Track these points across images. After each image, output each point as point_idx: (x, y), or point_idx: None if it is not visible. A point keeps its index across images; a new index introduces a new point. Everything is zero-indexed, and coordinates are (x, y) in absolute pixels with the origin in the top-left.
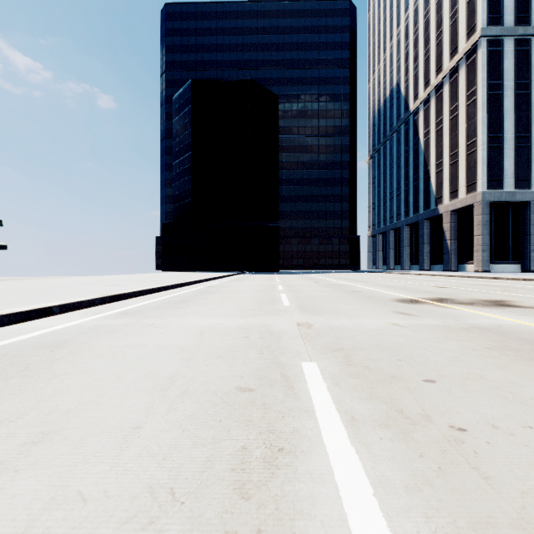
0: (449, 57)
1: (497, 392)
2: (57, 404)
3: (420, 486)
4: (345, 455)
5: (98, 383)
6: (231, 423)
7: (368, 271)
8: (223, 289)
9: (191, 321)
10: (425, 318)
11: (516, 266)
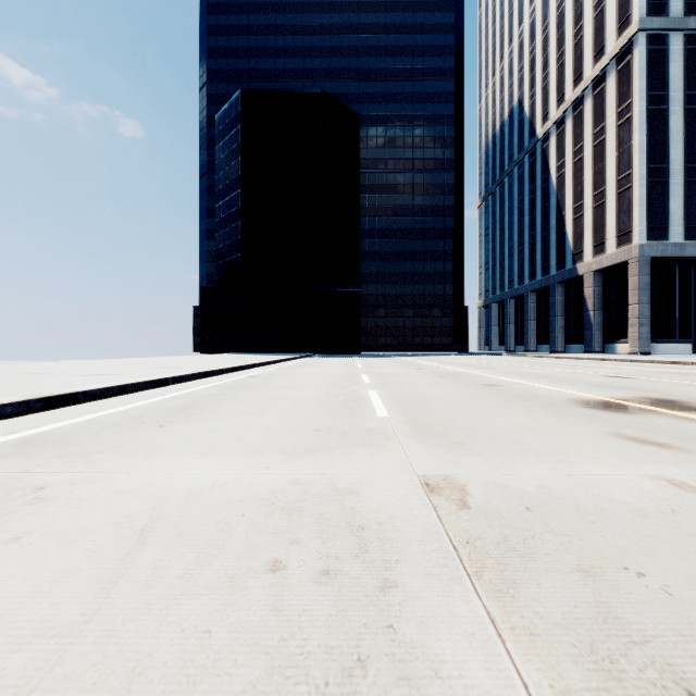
0: (592, 62)
1: None
2: None
3: None
4: None
5: None
6: None
7: (481, 353)
8: (272, 380)
9: (153, 473)
10: None
11: (686, 346)
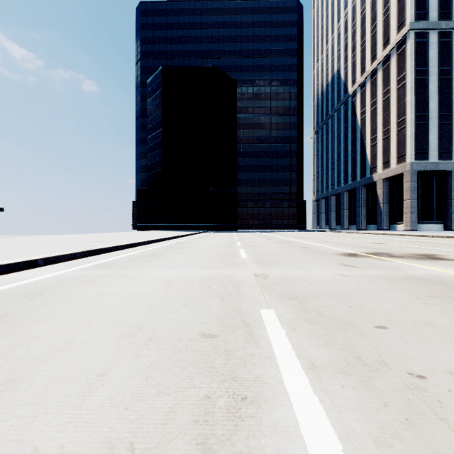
0: (382, 48)
1: (447, 338)
2: (27, 350)
3: (390, 440)
4: (309, 405)
5: (69, 329)
6: (194, 370)
7: (313, 230)
8: (189, 244)
9: (160, 272)
10: (367, 269)
11: (440, 226)
